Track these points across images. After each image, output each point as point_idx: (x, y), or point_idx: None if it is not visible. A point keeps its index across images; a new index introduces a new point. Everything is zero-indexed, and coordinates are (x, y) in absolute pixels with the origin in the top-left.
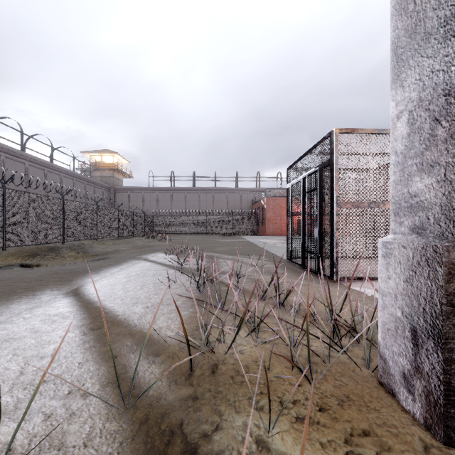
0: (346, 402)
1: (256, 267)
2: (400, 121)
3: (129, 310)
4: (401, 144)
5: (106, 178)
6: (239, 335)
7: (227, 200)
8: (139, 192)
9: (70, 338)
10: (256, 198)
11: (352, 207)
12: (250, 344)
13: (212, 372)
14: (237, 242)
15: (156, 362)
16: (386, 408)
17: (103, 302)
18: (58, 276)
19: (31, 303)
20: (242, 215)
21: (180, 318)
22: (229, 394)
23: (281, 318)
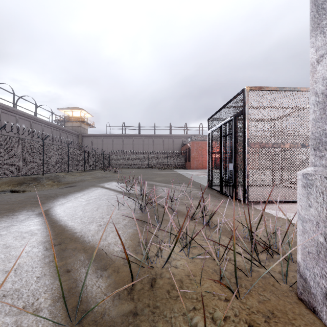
0: (272, 319)
1: (185, 193)
2: (321, 64)
3: (86, 228)
4: (321, 85)
5: (76, 127)
6: (173, 251)
7: (163, 144)
8: (100, 137)
9: (33, 253)
10: (184, 142)
11: (259, 147)
12: (183, 259)
13: (151, 286)
14: (170, 173)
15: (103, 277)
16: (310, 326)
17: (66, 221)
18: (35, 199)
19: (9, 222)
20: (174, 154)
21: (122, 242)
22: (166, 310)
23: (207, 235)
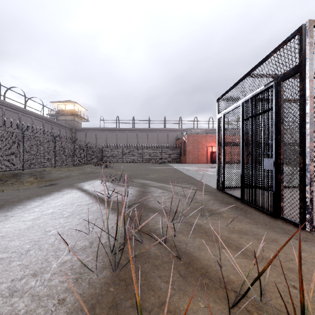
0: None
1: (189, 200)
2: None
3: None
4: None
5: (69, 121)
6: None
7: (158, 137)
8: (93, 131)
9: None
10: (179, 136)
11: None
12: None
13: None
14: (165, 169)
15: None
16: None
17: None
18: None
19: None
20: (168, 148)
21: None
22: None
23: None
